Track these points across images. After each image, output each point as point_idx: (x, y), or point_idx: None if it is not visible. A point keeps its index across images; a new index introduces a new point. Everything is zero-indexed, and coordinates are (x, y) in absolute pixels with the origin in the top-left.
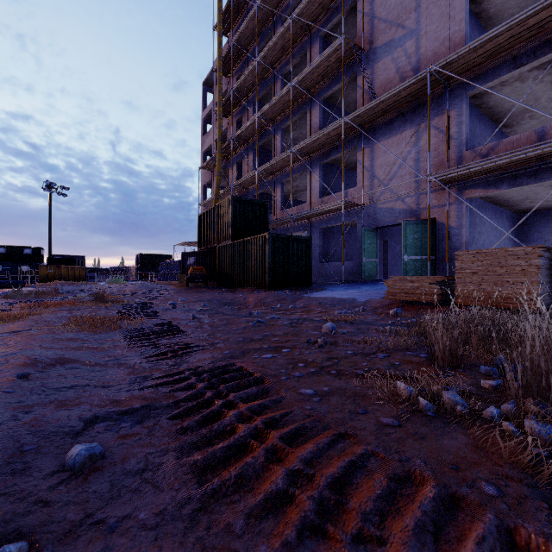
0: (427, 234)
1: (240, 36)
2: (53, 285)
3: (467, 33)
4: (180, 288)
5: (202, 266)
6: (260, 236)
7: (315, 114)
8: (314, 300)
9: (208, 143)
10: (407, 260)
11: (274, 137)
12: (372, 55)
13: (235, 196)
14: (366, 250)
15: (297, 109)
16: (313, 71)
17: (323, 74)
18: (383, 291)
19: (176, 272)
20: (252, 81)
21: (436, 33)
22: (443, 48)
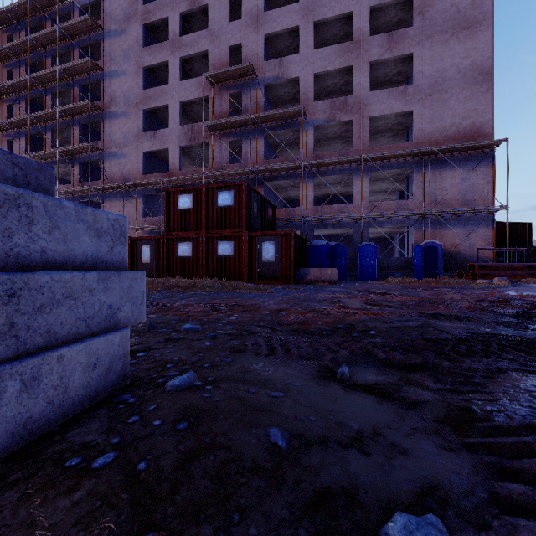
0: None
1: (12, 84)
2: None
3: (144, 169)
4: None
5: None
6: None
7: (77, 169)
8: None
9: None
10: None
11: None
12: (108, 155)
13: None
14: None
15: (64, 160)
16: (73, 149)
17: (81, 152)
18: None
19: None
20: (24, 122)
21: (134, 162)
22: (136, 171)
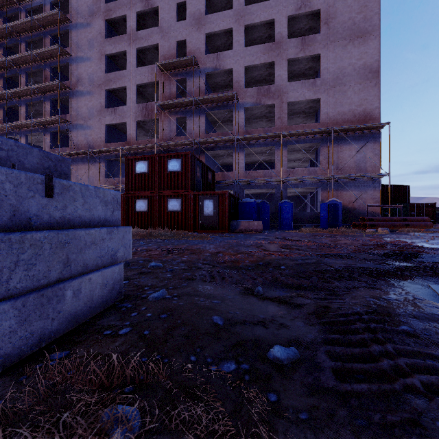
0: None
1: None
2: None
3: (106, 138)
4: None
5: None
6: None
7: (48, 137)
8: None
9: None
10: None
11: (21, 138)
12: (75, 126)
13: None
14: None
15: (37, 129)
16: (45, 120)
17: (52, 123)
18: None
19: None
20: (2, 97)
21: (97, 133)
22: (99, 140)
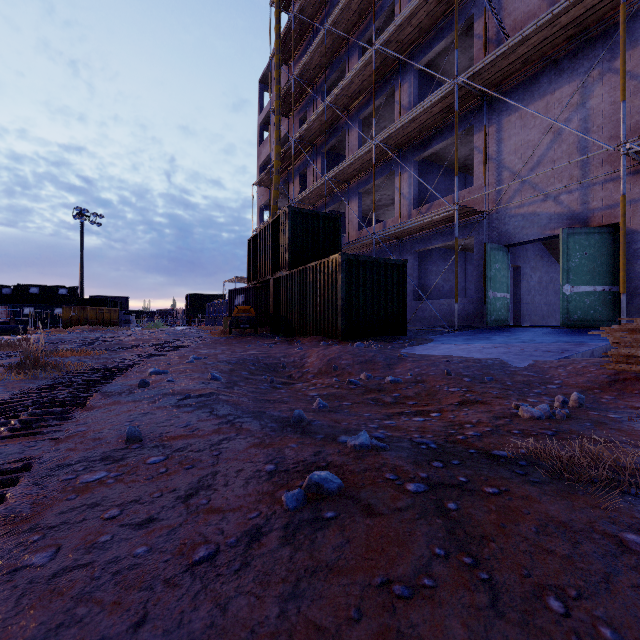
0: (605, 249)
1: (303, 4)
2: (72, 330)
3: None
4: (221, 336)
5: (249, 307)
6: (330, 260)
7: (407, 90)
8: (430, 365)
9: (265, 154)
10: (570, 292)
11: (349, 132)
12: None
13: (293, 207)
14: (493, 279)
15: (380, 88)
16: (406, 23)
17: (421, 27)
18: (541, 344)
19: (224, 314)
20: (319, 61)
21: None
22: None
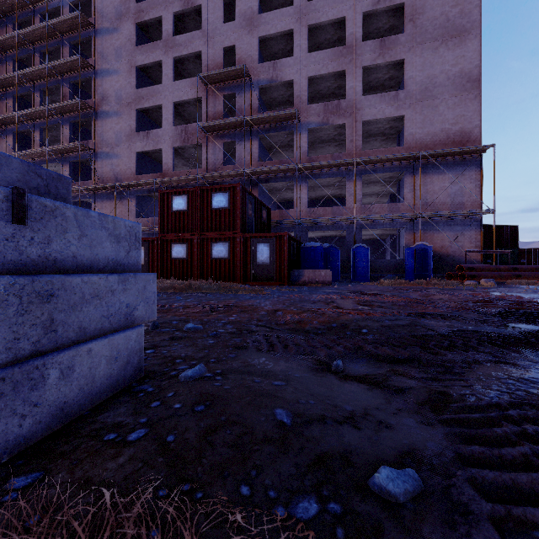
0: None
1: None
2: None
3: (136, 169)
4: None
5: None
6: None
7: (67, 169)
8: None
9: None
10: None
11: None
12: (100, 155)
13: None
14: None
15: (53, 159)
16: (63, 148)
17: (71, 151)
18: None
19: None
20: (12, 120)
21: (126, 163)
22: (128, 171)
